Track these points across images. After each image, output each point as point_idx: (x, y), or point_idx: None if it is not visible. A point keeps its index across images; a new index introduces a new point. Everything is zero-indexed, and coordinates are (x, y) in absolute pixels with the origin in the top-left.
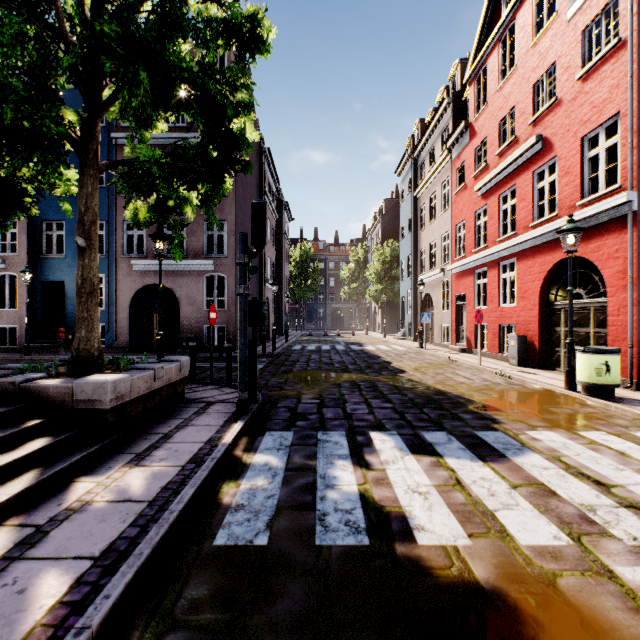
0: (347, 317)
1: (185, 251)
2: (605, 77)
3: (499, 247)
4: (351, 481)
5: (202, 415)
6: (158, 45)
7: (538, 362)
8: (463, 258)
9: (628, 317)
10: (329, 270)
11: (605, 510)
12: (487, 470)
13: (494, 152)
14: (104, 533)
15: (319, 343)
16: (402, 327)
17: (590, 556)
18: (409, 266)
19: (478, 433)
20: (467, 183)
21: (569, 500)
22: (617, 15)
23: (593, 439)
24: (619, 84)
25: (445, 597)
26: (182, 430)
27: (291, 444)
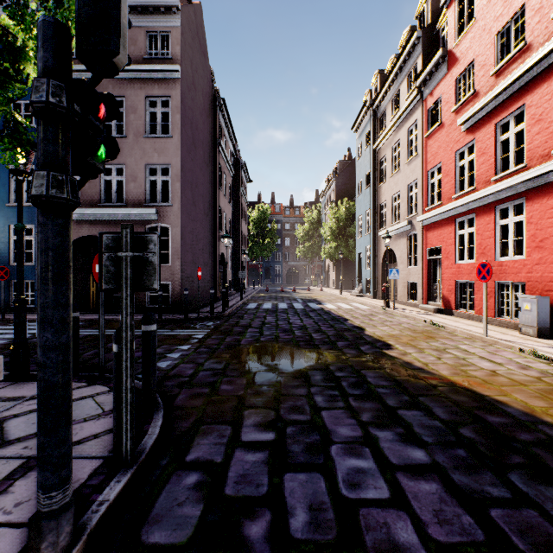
0: (301, 274)
1: (125, 199)
2: None
3: (499, 186)
4: None
5: None
6: None
7: None
8: (438, 206)
9: None
10: (285, 230)
11: None
12: None
13: (487, 73)
14: None
15: (275, 300)
16: (359, 283)
17: None
18: (367, 221)
19: None
20: (444, 120)
21: None
22: None
23: None
24: None
25: None
26: None
27: None
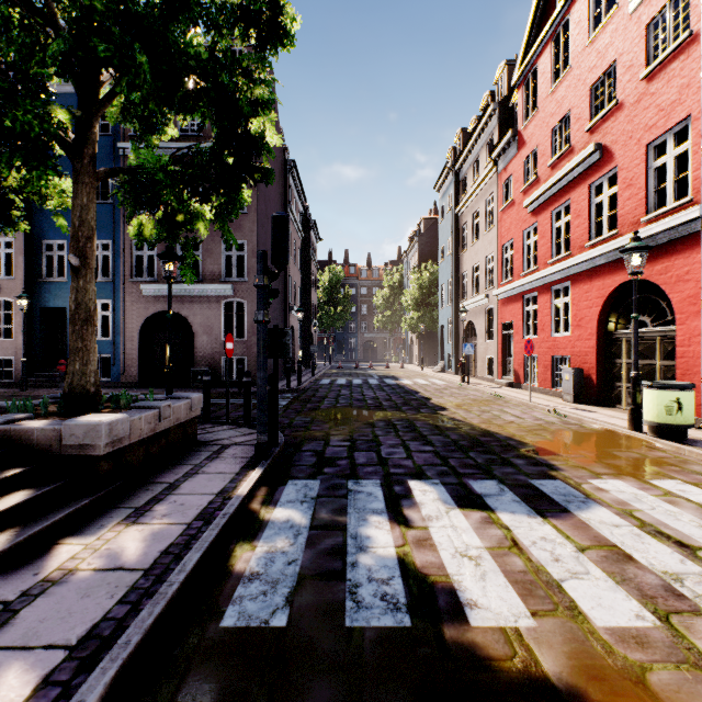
0: (381, 348)
1: (200, 274)
2: (674, 76)
3: (551, 269)
4: (388, 542)
5: (215, 460)
6: (160, 28)
7: (596, 398)
8: (510, 282)
9: (701, 348)
10: (361, 296)
11: (694, 580)
12: (548, 528)
13: (546, 163)
14: (86, 613)
15: (350, 377)
16: (442, 359)
17: (684, 642)
18: (450, 291)
19: (534, 482)
20: (515, 198)
21: (649, 567)
22: (686, 7)
23: (668, 489)
24: (690, 83)
25: (508, 700)
26: (191, 479)
27: (317, 495)
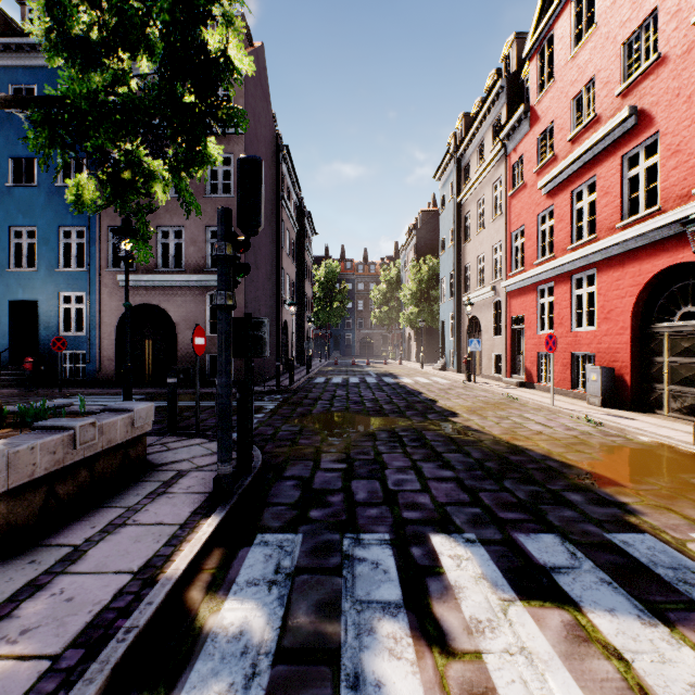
0: (377, 344)
1: (183, 264)
2: None
3: (573, 256)
4: None
5: (159, 499)
6: None
7: (630, 402)
8: (521, 272)
9: None
10: (357, 292)
11: None
12: (691, 656)
13: (564, 138)
14: None
15: (346, 375)
16: (442, 356)
17: None
18: (451, 285)
19: (614, 538)
20: (527, 180)
21: None
22: None
23: None
24: None
25: None
26: (109, 537)
27: (295, 569)
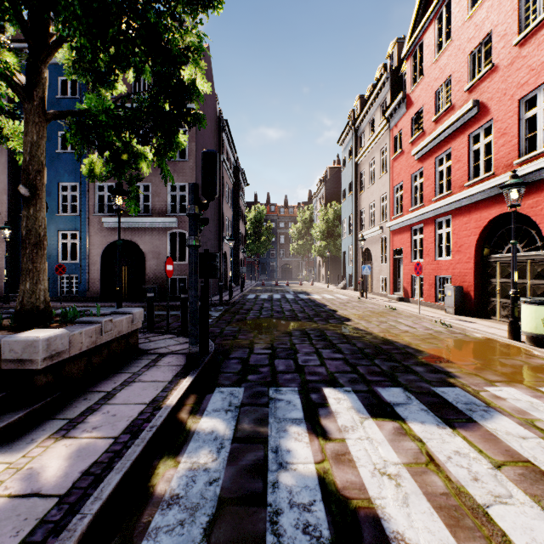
0: (295, 269)
1: (150, 210)
2: (543, 40)
3: (435, 205)
4: (307, 457)
5: (152, 369)
6: None
7: (474, 311)
8: (400, 216)
9: None
10: (279, 229)
11: None
12: (459, 440)
13: (430, 119)
14: None
15: (271, 292)
16: (344, 278)
17: None
18: (350, 224)
19: (436, 389)
20: (404, 149)
21: None
22: None
23: None
24: None
25: None
26: (127, 387)
27: (241, 404)
